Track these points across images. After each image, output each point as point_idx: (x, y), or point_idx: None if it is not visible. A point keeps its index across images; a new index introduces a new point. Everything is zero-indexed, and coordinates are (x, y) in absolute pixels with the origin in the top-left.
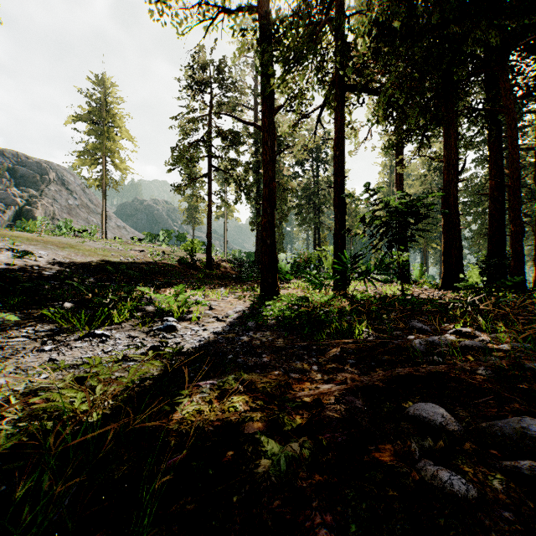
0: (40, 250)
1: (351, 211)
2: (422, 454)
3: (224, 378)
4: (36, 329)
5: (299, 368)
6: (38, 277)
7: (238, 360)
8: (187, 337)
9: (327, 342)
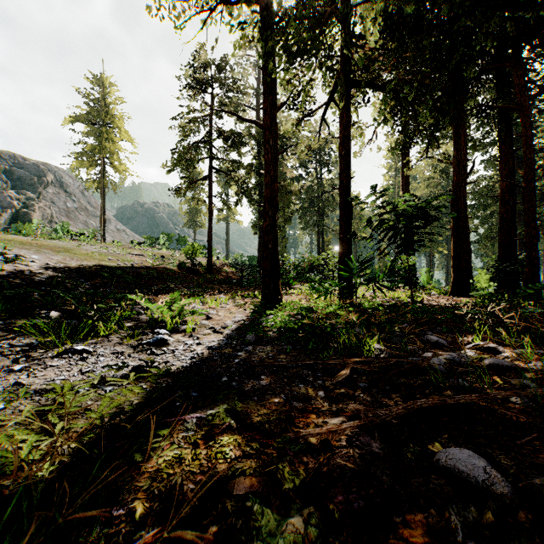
0: (33, 255)
1: (355, 214)
2: (466, 531)
3: (214, 409)
4: (13, 343)
5: (303, 395)
6: (28, 283)
7: (232, 384)
8: (178, 352)
9: (334, 361)
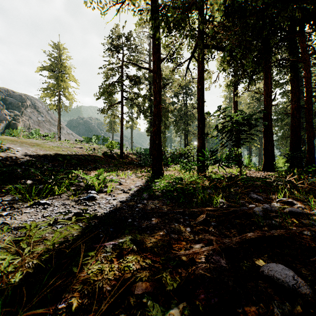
0: (18, 147)
1: (206, 124)
2: None
3: (123, 239)
4: (3, 199)
5: (177, 230)
6: (14, 164)
7: (134, 223)
8: (102, 204)
9: (196, 209)
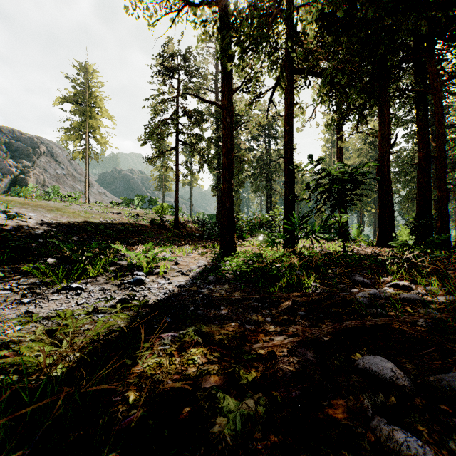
0: (30, 213)
1: (298, 179)
2: (375, 410)
3: (184, 330)
4: (19, 282)
5: (254, 320)
6: (27, 236)
7: (198, 312)
8: (153, 289)
9: (279, 295)
